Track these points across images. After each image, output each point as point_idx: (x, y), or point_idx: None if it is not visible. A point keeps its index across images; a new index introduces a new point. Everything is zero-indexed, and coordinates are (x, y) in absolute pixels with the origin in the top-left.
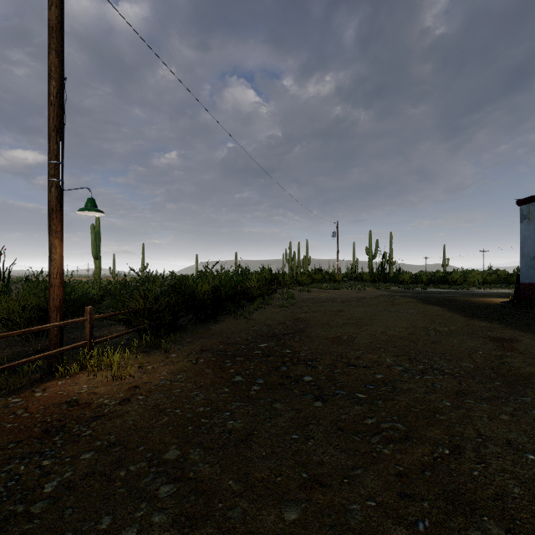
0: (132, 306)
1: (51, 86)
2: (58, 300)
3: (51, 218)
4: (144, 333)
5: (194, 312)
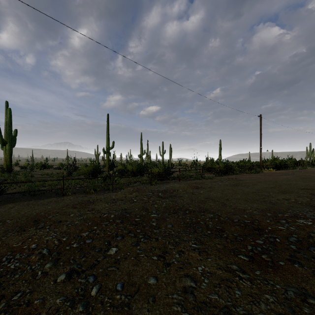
0: (266, 164)
1: (260, 136)
2: (261, 162)
3: (260, 152)
4: (271, 168)
5: (275, 167)
